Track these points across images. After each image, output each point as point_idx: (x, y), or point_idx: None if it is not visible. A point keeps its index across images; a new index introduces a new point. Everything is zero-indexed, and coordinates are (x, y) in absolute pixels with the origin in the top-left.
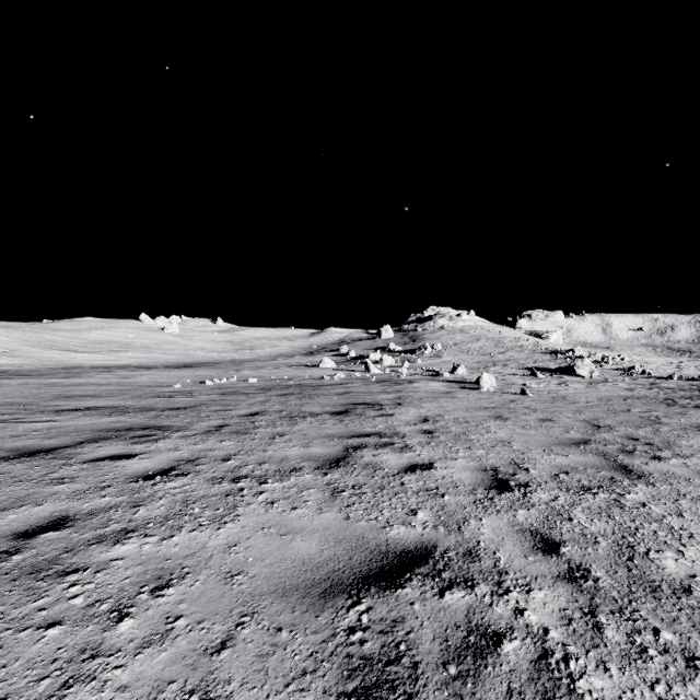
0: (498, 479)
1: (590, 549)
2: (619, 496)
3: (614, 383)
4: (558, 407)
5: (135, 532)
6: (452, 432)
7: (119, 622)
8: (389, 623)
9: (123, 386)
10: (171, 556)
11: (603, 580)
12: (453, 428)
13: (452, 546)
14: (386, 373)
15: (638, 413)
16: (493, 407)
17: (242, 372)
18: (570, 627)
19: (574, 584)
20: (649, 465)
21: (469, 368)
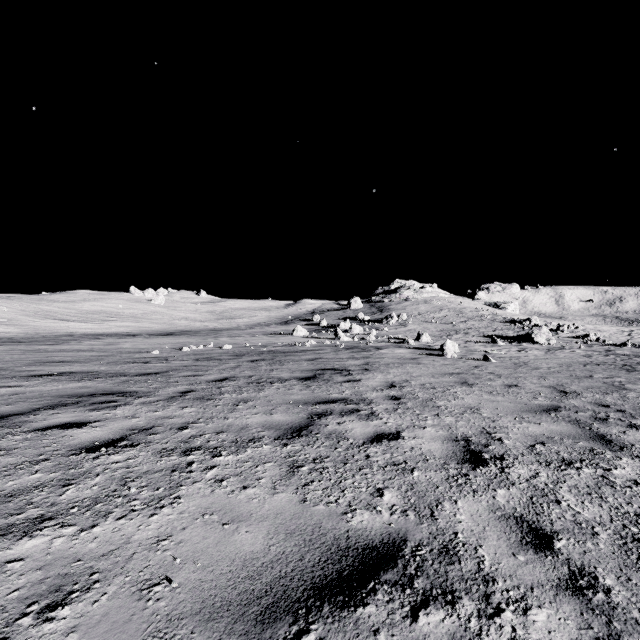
0: (470, 451)
1: (589, 544)
2: (606, 471)
3: (571, 350)
4: (521, 373)
5: (52, 520)
6: (419, 398)
7: None
8: None
9: (103, 352)
10: (83, 555)
11: (616, 591)
12: (420, 394)
13: (424, 539)
14: (355, 340)
15: (601, 379)
16: (458, 373)
17: (220, 339)
18: None
19: (581, 598)
20: (627, 434)
21: (433, 335)
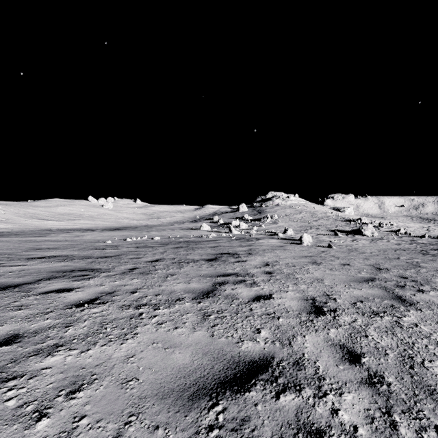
0: (315, 306)
1: (382, 359)
2: (398, 318)
3: (387, 240)
4: (352, 256)
5: (63, 346)
6: (284, 273)
7: (38, 421)
8: (239, 422)
9: (74, 242)
10: (85, 365)
11: (393, 384)
12: (285, 270)
13: (285, 357)
14: (242, 233)
15: (404, 260)
16: (311, 256)
17: (151, 233)
18: (373, 425)
19: (373, 388)
20: (416, 296)
21: (295, 230)
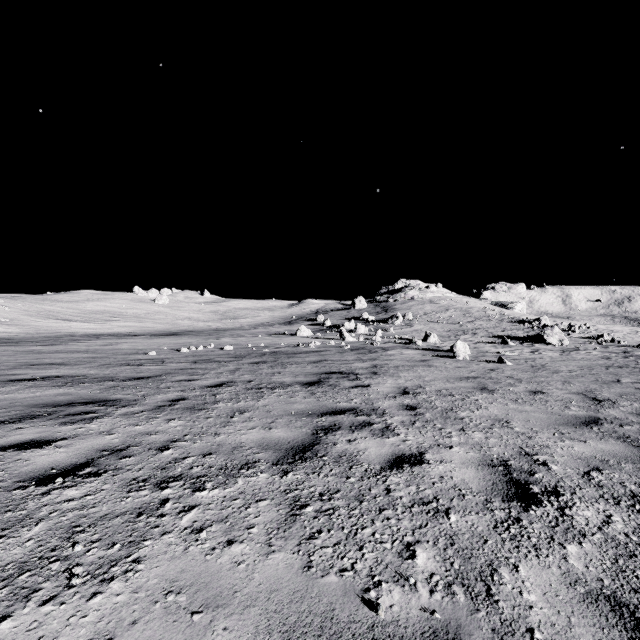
0: (514, 481)
1: None
2: None
3: (586, 351)
4: (542, 377)
5: None
6: (437, 408)
7: None
8: None
9: (98, 354)
10: None
11: None
12: (437, 402)
13: None
14: (360, 341)
15: (631, 384)
16: (474, 377)
17: (221, 340)
18: None
19: None
20: None
21: (440, 336)
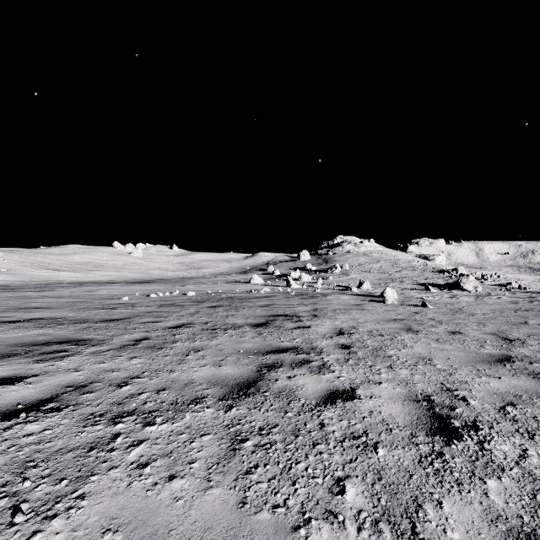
0: (437, 416)
1: None
2: None
3: (497, 296)
4: (460, 319)
5: None
6: (368, 347)
7: None
8: None
9: (79, 299)
10: None
11: None
12: (369, 341)
13: None
14: (304, 288)
15: (537, 326)
16: (401, 319)
17: (186, 287)
18: None
19: None
20: None
21: (372, 283)
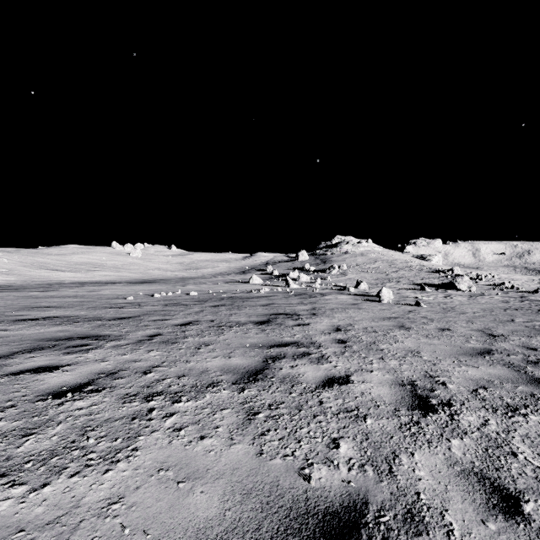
0: (418, 396)
1: None
2: None
3: (490, 296)
4: (451, 317)
5: (3, 477)
6: (363, 341)
7: None
8: None
9: (85, 298)
10: (27, 523)
11: None
12: (363, 337)
13: (386, 501)
14: (303, 288)
15: (522, 323)
16: (395, 317)
17: (187, 287)
18: None
19: None
20: None
21: (369, 283)
